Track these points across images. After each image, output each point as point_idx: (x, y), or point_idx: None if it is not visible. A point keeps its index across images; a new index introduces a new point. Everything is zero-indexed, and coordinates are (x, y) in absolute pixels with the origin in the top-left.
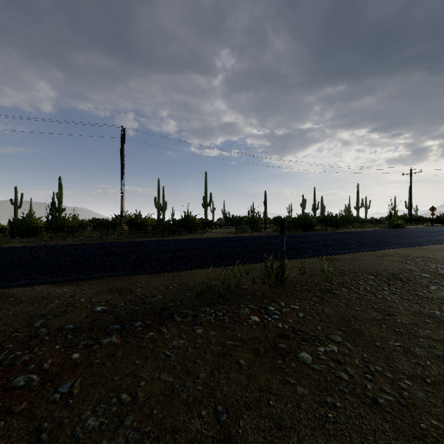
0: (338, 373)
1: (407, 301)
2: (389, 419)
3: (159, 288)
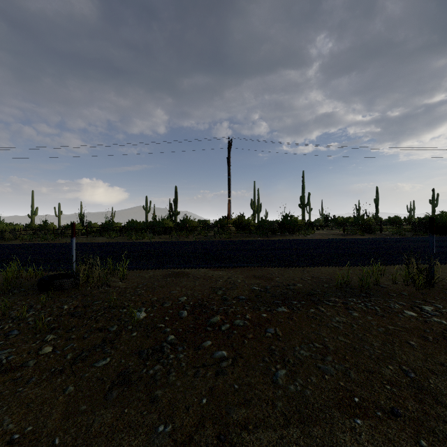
0: None
1: None
2: None
3: (295, 279)
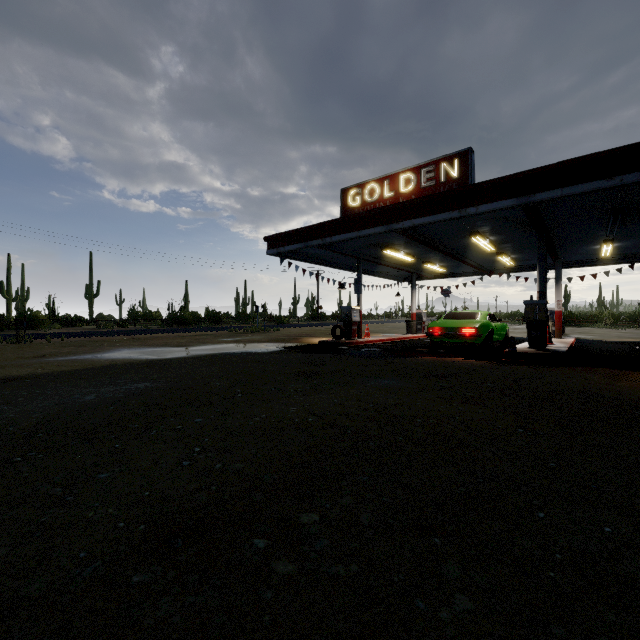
0: None
1: (69, 344)
2: None
3: None
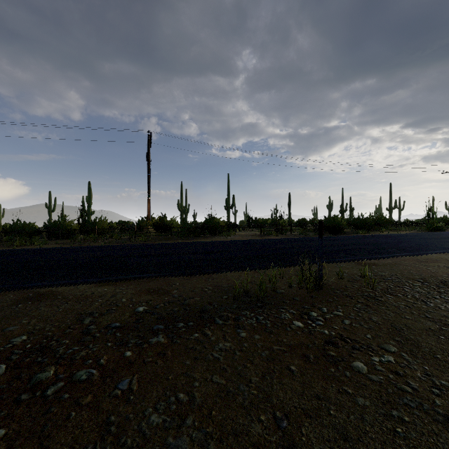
0: (399, 385)
1: None
2: None
3: (195, 290)
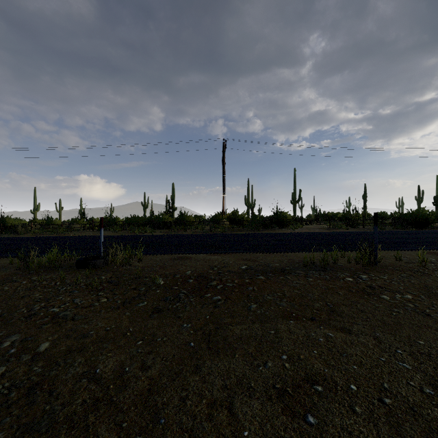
0: (406, 304)
1: None
2: (433, 320)
3: (275, 261)
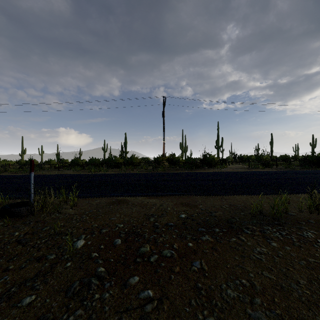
0: None
1: None
2: None
3: (216, 207)
